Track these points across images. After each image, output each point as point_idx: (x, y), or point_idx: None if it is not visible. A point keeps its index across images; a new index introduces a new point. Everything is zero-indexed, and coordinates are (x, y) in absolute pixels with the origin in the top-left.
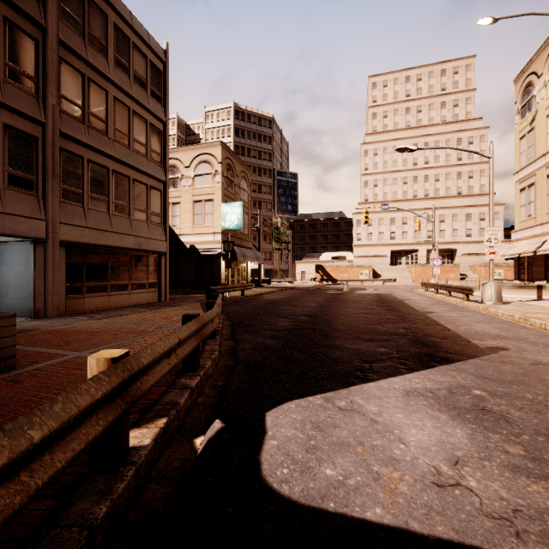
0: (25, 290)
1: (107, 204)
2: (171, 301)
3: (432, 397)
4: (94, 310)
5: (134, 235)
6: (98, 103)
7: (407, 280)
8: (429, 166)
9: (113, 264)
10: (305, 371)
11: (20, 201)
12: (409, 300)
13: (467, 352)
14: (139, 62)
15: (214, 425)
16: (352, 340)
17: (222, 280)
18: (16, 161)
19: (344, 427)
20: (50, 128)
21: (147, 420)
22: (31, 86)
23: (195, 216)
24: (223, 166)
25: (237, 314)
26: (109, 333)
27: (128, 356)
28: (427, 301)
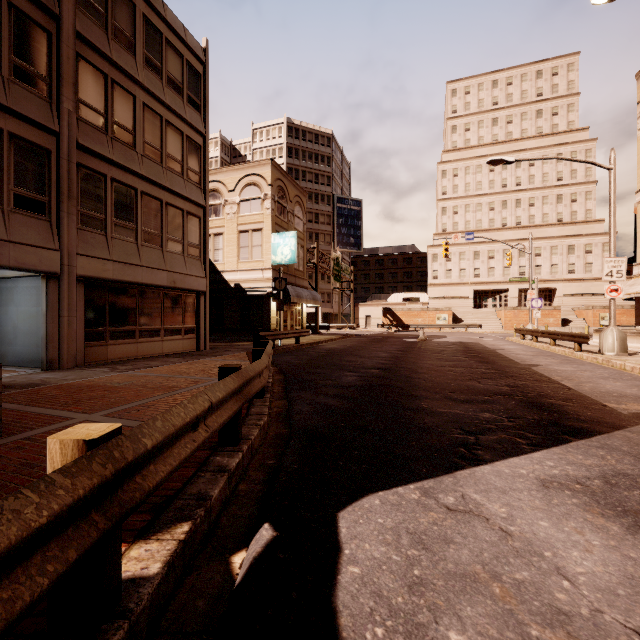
0: (36, 335)
1: (135, 232)
2: (211, 350)
3: (584, 492)
4: (119, 360)
5: (167, 270)
6: (124, 110)
7: (494, 327)
8: (521, 188)
9: (142, 305)
10: (387, 446)
11: (28, 227)
12: (503, 350)
13: (607, 421)
14: (173, 62)
15: (262, 533)
16: (442, 402)
17: (273, 325)
18: (24, 179)
19: (461, 543)
20: (65, 138)
21: (161, 526)
22: (42, 87)
23: (240, 249)
24: (274, 189)
25: (291, 366)
26: (131, 389)
27: (119, 435)
28: (527, 351)
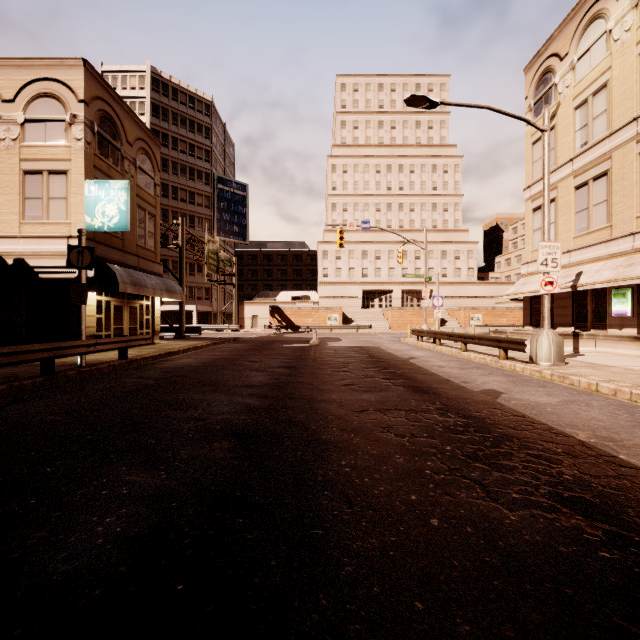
0: None
1: None
2: None
3: None
4: None
5: None
6: None
7: (383, 327)
8: (404, 193)
9: None
10: None
11: None
12: (418, 359)
13: None
14: None
15: None
16: None
17: (88, 328)
18: None
19: None
20: None
21: None
22: None
23: (26, 201)
24: (91, 111)
25: None
26: None
27: None
28: (445, 360)
